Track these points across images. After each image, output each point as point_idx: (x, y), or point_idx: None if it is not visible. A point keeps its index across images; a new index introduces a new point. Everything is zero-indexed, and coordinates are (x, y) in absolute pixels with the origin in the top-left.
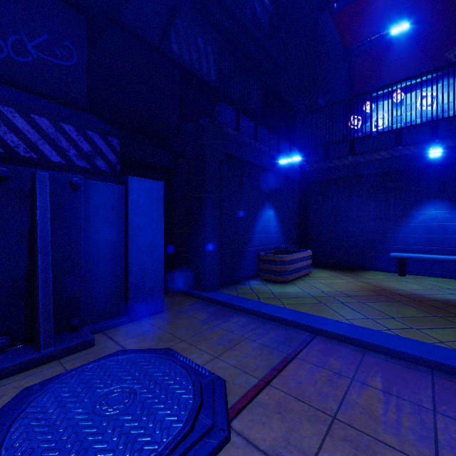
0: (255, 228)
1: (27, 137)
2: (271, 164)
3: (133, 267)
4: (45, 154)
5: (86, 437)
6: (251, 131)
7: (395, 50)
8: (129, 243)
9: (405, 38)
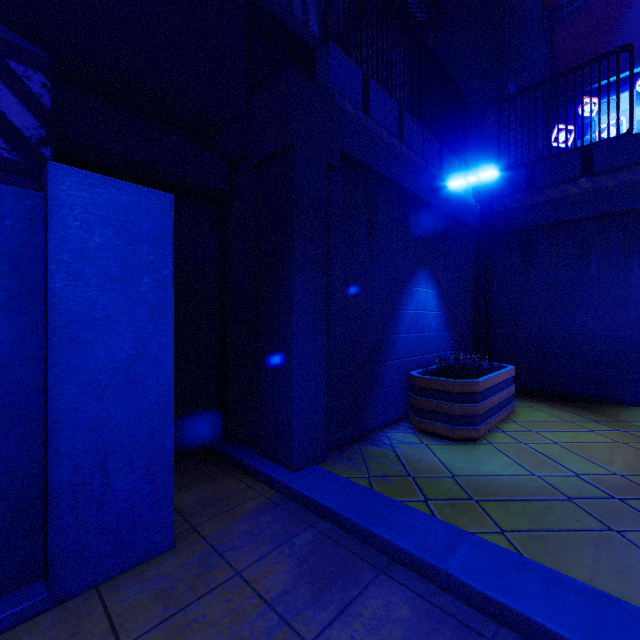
0: (399, 320)
1: None
2: (429, 191)
3: (66, 437)
4: None
5: None
6: (391, 120)
7: (638, 4)
8: (49, 365)
9: None
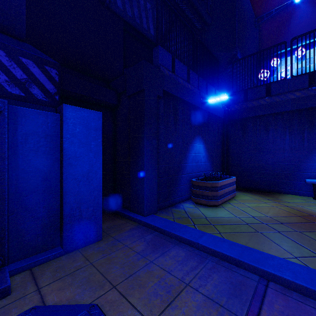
0: (187, 157)
1: None
2: (200, 103)
3: (68, 197)
4: None
5: None
6: (184, 74)
7: (296, 17)
8: (63, 173)
9: (306, 6)
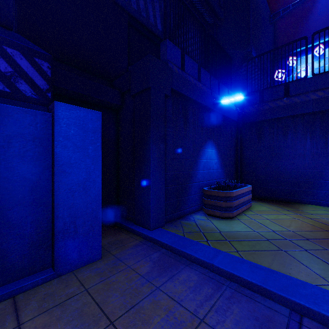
0: (198, 164)
1: None
2: (213, 104)
3: (61, 210)
4: None
5: None
6: (194, 72)
7: (315, 12)
8: (54, 182)
9: (326, 0)
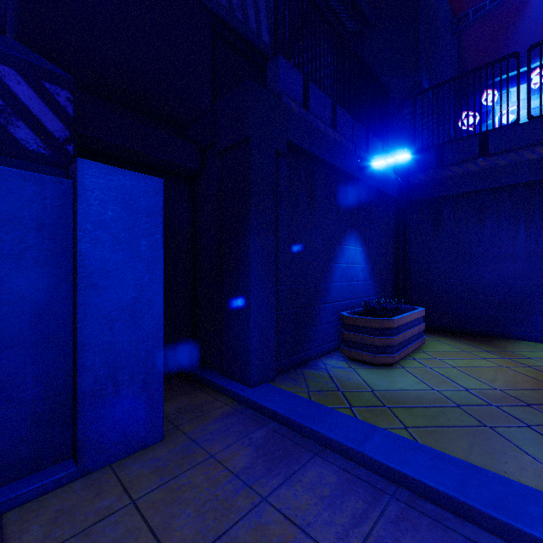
0: (333, 271)
1: None
2: (357, 169)
3: (89, 356)
4: None
5: None
6: (326, 113)
7: (530, 14)
8: (78, 304)
9: None
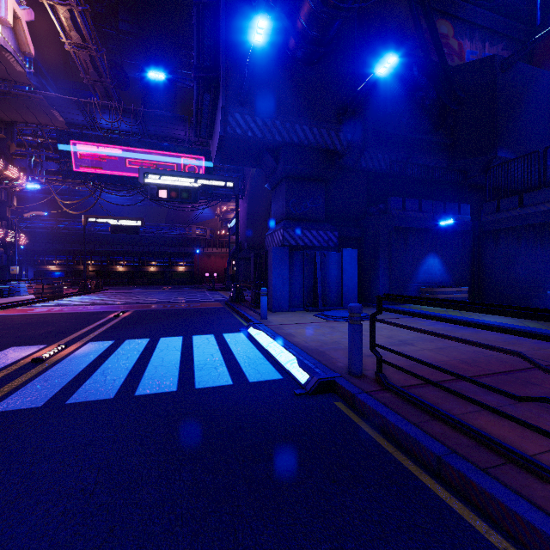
0: (418, 271)
1: (310, 239)
2: (433, 225)
3: (344, 286)
4: (314, 244)
5: (340, 315)
6: (415, 206)
7: None
8: (343, 276)
9: None
